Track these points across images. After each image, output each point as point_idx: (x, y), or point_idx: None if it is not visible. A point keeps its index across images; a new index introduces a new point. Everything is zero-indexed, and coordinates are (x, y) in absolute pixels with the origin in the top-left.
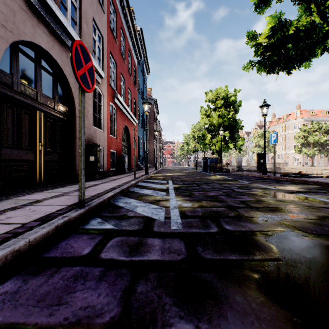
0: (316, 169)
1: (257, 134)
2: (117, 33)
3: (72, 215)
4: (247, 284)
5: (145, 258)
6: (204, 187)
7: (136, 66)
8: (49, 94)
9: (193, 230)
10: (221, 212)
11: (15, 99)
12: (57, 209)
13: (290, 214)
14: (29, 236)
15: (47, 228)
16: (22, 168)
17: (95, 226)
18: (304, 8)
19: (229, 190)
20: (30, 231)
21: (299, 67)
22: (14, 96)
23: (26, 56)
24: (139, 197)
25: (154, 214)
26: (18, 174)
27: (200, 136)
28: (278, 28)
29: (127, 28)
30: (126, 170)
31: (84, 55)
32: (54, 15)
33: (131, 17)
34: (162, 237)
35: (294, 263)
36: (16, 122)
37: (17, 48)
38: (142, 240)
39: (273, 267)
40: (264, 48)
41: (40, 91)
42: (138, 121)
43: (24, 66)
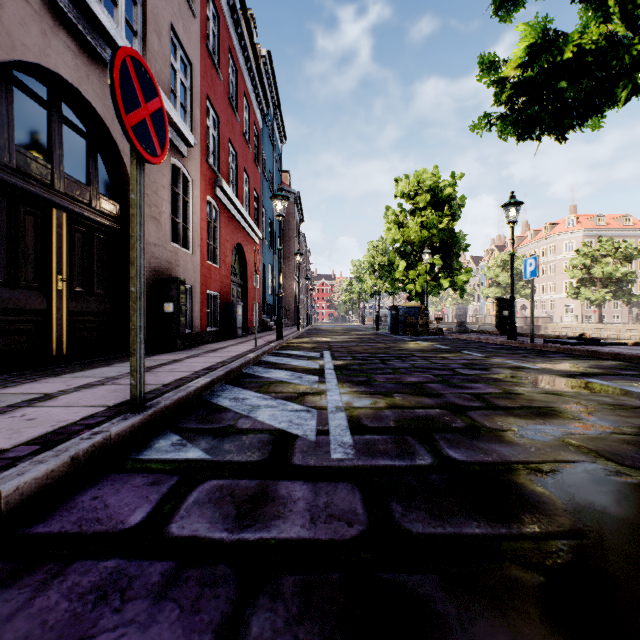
0: (608, 330)
1: (495, 262)
2: (222, 58)
3: (114, 430)
4: (518, 604)
5: (273, 535)
6: (395, 366)
7: (259, 126)
8: (82, 178)
9: (379, 460)
10: (436, 419)
11: (4, 183)
12: (83, 416)
13: (580, 422)
14: (1, 484)
15: (50, 462)
16: (20, 328)
17: (164, 454)
18: (590, 12)
19: (445, 371)
20: (9, 469)
21: (583, 126)
22: (1, 176)
23: (30, 96)
24: (263, 386)
25: (294, 423)
26: (12, 338)
27: (385, 266)
28: (543, 48)
29: (242, 50)
30: (238, 331)
31: (143, 82)
32: (89, 12)
33: (249, 27)
34: (311, 478)
35: (617, 545)
36: (6, 230)
37: (10, 77)
38: (267, 487)
39: (571, 554)
40: (514, 87)
41: (59, 168)
42: (262, 235)
43: (32, 120)
